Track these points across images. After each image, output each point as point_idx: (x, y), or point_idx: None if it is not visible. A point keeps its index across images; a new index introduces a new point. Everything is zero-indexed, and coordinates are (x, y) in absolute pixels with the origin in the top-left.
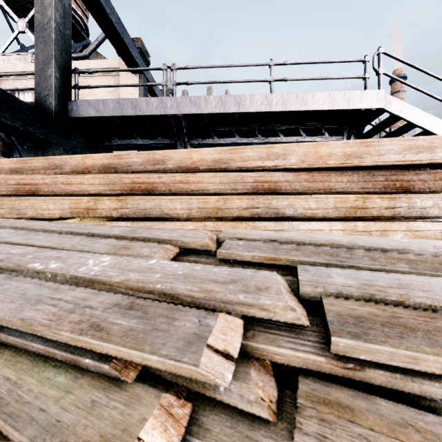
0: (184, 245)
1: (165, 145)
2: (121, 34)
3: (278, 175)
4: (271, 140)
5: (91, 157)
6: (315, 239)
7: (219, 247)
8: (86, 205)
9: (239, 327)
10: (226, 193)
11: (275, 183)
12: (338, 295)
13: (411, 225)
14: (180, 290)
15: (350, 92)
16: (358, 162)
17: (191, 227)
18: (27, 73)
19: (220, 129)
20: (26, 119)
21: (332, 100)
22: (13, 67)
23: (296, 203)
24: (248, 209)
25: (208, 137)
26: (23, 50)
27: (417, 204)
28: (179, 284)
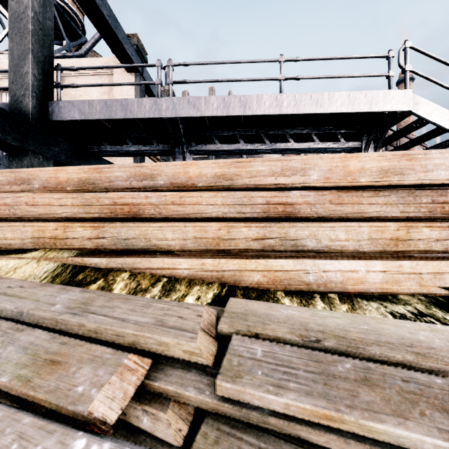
0: (160, 348)
1: (161, 151)
2: (114, 28)
3: (296, 194)
4: (280, 146)
5: (65, 170)
6: (386, 341)
7: (221, 368)
8: (53, 233)
9: None
10: (231, 217)
11: (292, 205)
12: None
13: None
14: None
15: (372, 92)
16: (398, 180)
17: (185, 266)
18: (3, 70)
19: (223, 134)
20: None
21: (352, 101)
22: None
23: (320, 232)
24: (258, 240)
25: (209, 142)
26: None
27: None
28: None
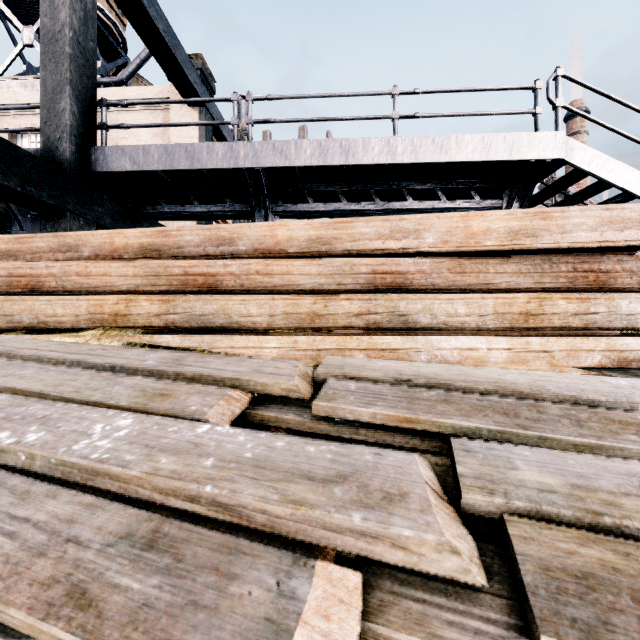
0: (260, 388)
1: (237, 213)
2: (173, 48)
3: (408, 262)
4: (395, 206)
5: (122, 233)
6: (474, 380)
7: (317, 395)
8: (113, 309)
9: (354, 594)
10: (328, 289)
11: (403, 274)
12: (532, 512)
13: (615, 342)
14: (246, 499)
15: (513, 134)
16: (530, 243)
17: (274, 344)
18: (31, 106)
19: (319, 189)
20: (26, 176)
21: (486, 147)
22: (14, 97)
23: (436, 306)
24: (361, 315)
25: (300, 201)
26: (30, 73)
27: (622, 308)
28: (246, 485)
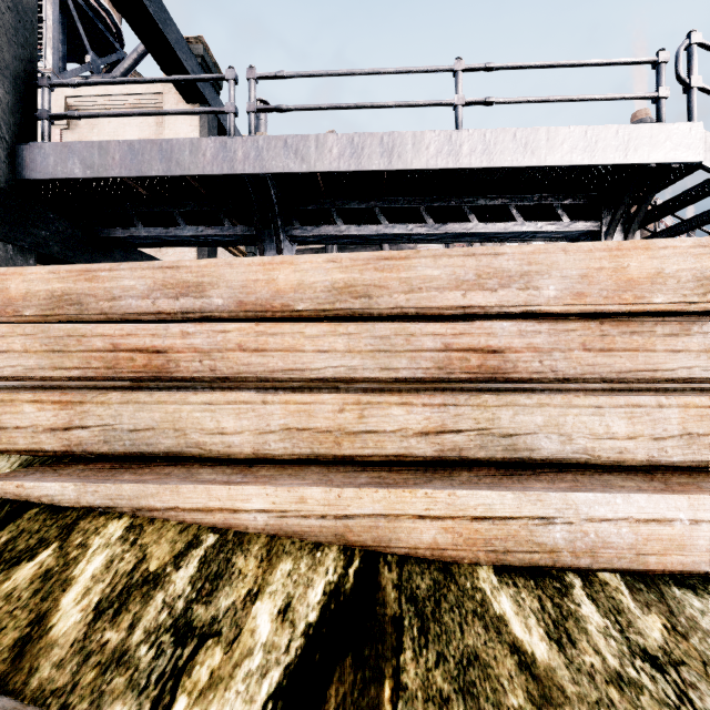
0: None
1: (239, 238)
2: (160, 23)
3: (508, 330)
4: (454, 229)
5: (21, 274)
6: None
7: None
8: None
9: None
10: (366, 377)
11: (500, 352)
12: None
13: None
14: None
15: (629, 127)
16: None
17: (259, 504)
18: None
19: (350, 206)
20: None
21: (591, 144)
22: None
23: (569, 419)
24: (428, 435)
25: (326, 223)
26: None
27: None
28: None
